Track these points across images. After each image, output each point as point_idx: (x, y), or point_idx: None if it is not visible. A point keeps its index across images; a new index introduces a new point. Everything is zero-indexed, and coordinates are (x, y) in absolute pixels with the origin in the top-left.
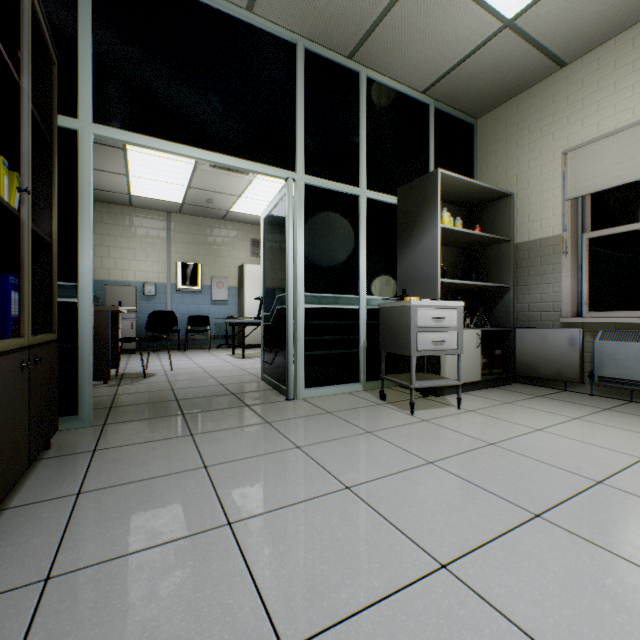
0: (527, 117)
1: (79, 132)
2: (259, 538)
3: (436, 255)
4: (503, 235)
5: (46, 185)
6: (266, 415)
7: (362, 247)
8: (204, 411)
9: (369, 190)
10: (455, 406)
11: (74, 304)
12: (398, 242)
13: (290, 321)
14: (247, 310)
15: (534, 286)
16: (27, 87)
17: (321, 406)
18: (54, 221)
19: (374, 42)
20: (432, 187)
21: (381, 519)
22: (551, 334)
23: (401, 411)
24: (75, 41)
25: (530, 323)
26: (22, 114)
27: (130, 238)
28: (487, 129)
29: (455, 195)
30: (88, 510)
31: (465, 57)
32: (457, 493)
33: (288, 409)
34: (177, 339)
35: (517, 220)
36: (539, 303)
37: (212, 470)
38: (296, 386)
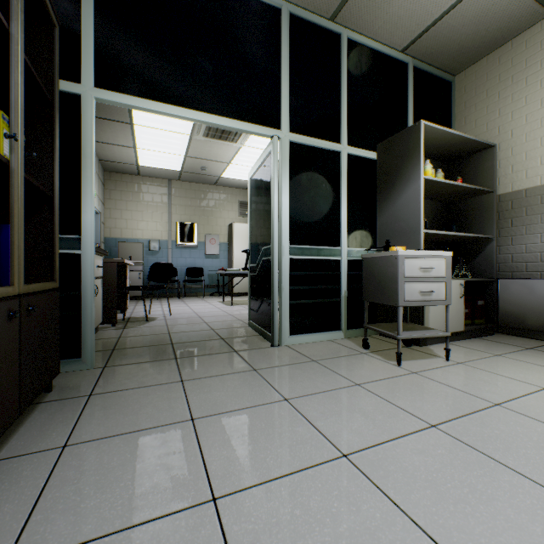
0: (510, 68)
1: (82, 96)
2: (247, 525)
3: (419, 206)
4: (485, 186)
5: (48, 142)
6: (253, 362)
7: (343, 201)
8: (195, 356)
9: (350, 146)
10: (442, 357)
11: (78, 255)
12: (378, 196)
13: (275, 271)
14: (235, 263)
15: (518, 236)
16: (17, 35)
17: (305, 353)
18: (55, 176)
19: (356, 1)
20: (415, 139)
21: (392, 506)
22: (539, 285)
23: (386, 361)
24: (78, 12)
25: (514, 274)
26: (11, 61)
27: (138, 202)
28: (466, 84)
29: (435, 149)
30: (69, 469)
31: (448, 9)
32: (477, 472)
33: (274, 356)
34: (177, 288)
35: (499, 171)
36: (524, 253)
37: (199, 424)
38: (281, 333)
